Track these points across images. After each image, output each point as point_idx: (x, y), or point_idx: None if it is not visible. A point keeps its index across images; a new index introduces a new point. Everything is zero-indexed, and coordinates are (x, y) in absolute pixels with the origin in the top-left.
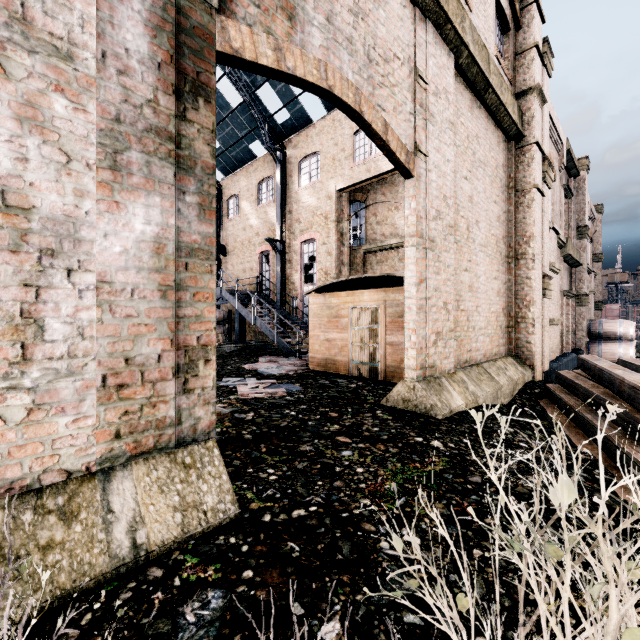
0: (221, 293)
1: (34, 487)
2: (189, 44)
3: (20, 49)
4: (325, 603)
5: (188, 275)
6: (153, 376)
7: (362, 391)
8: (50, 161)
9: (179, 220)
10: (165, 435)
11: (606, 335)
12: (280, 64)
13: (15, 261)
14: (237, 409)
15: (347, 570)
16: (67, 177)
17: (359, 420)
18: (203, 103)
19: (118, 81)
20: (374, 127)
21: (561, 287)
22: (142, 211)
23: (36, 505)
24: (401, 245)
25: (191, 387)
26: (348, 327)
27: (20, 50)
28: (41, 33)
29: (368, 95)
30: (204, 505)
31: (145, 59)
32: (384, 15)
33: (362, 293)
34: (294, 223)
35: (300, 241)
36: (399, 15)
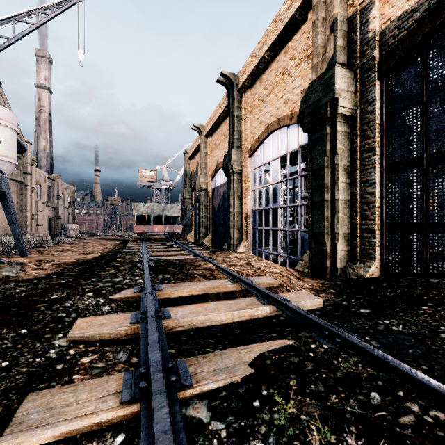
0: None
1: None
2: None
3: None
4: None
5: None
6: None
7: None
8: None
9: None
10: None
11: (66, 228)
12: None
13: None
14: None
15: None
16: None
17: None
18: None
19: None
20: None
21: (46, 215)
22: None
23: None
24: None
25: None
26: None
27: None
28: None
29: None
30: None
31: None
32: None
33: None
34: None
35: None
36: None
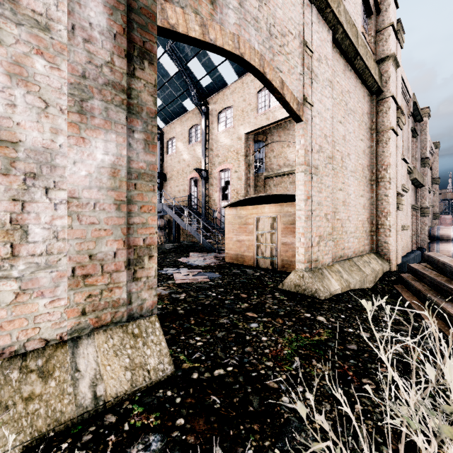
0: (163, 207)
1: (20, 352)
2: (137, 20)
3: (10, 22)
4: (240, 448)
5: (136, 193)
6: (110, 268)
7: (264, 278)
8: (32, 106)
9: (130, 152)
10: (119, 312)
11: (442, 237)
12: (205, 36)
13: (6, 182)
14: (173, 291)
15: (257, 420)
16: (45, 119)
17: (262, 300)
18: (147, 64)
19: (84, 47)
20: (274, 84)
21: (409, 202)
22: (102, 145)
23: (21, 366)
24: (291, 172)
25: (139, 276)
26: (253, 231)
27: (10, 23)
28: (26, 10)
29: (269, 60)
30: (148, 365)
31: (104, 31)
32: (281, 1)
33: (264, 207)
34: (214, 157)
35: (219, 170)
36: (292, 2)
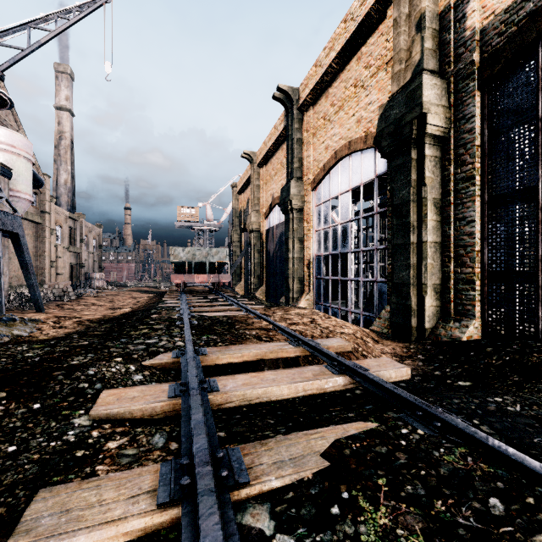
0: None
1: None
2: None
3: None
4: None
5: None
6: None
7: None
8: None
9: None
10: None
11: (91, 278)
12: None
13: None
14: None
15: None
16: None
17: None
18: None
19: None
20: None
21: (67, 262)
22: None
23: None
24: None
25: None
26: None
27: None
28: None
29: None
30: None
31: None
32: None
33: None
34: None
35: None
36: None
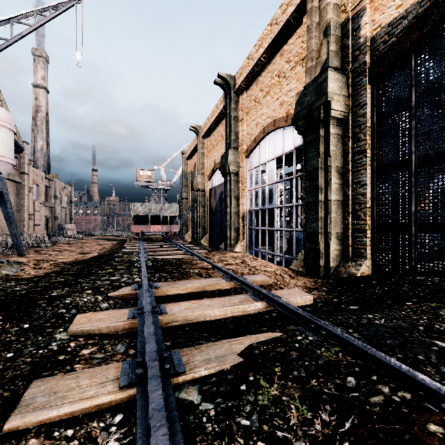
0: None
1: None
2: None
3: None
4: None
5: None
6: None
7: None
8: None
9: None
10: None
11: (64, 228)
12: None
13: None
14: None
15: None
16: None
17: None
18: None
19: None
20: None
21: (43, 215)
22: None
23: None
24: None
25: None
26: None
27: None
28: None
29: None
30: None
31: None
32: None
33: None
34: None
35: None
36: None
